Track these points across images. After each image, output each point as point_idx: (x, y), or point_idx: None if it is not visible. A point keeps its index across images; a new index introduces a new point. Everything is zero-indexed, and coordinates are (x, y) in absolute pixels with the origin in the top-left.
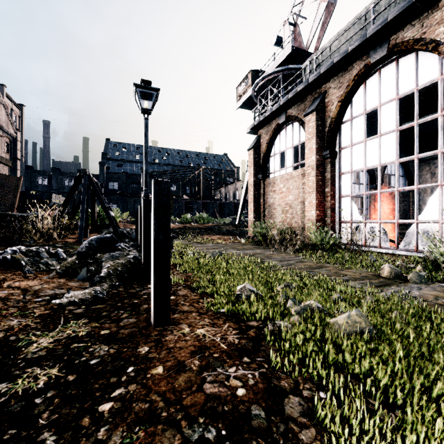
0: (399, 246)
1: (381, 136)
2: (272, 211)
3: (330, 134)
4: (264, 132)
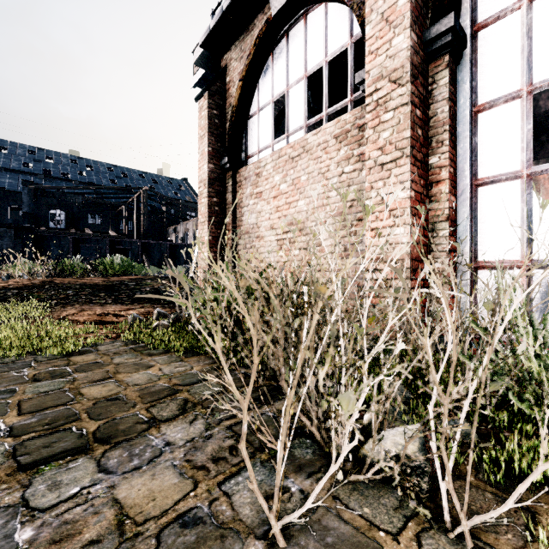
0: None
1: None
2: (255, 243)
3: None
4: (235, 56)
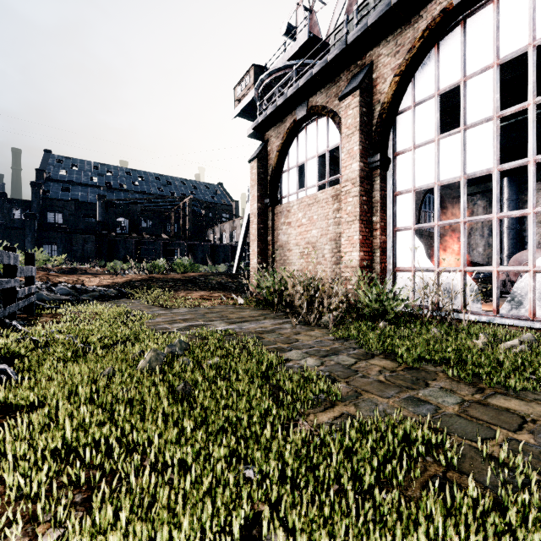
0: (500, 310)
1: (467, 129)
2: (286, 253)
3: (381, 129)
4: (274, 135)
